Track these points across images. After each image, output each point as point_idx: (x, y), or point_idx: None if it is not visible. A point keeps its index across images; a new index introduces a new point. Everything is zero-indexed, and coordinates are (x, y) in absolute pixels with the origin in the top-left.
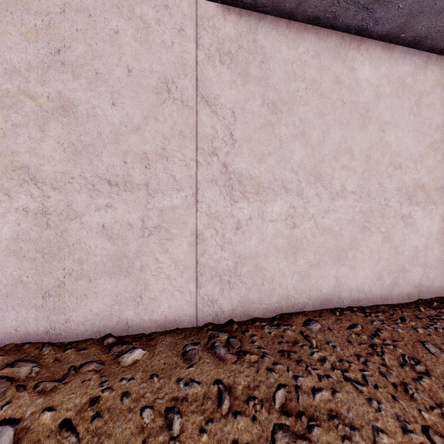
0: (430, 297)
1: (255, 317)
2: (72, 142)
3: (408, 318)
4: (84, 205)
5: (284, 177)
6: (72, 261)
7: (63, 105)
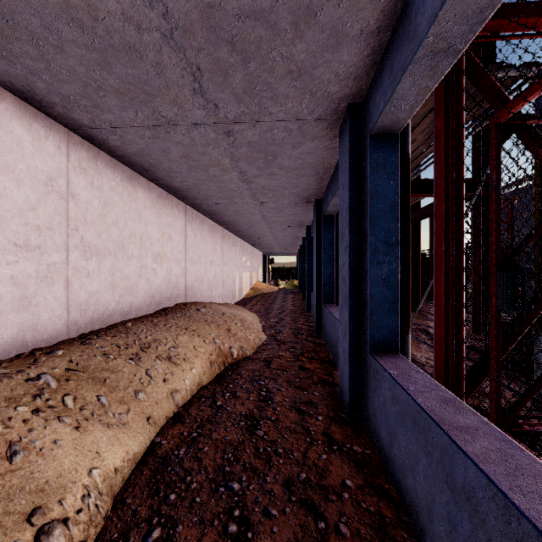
0: (162, 309)
1: (97, 329)
2: None
3: (159, 316)
4: None
5: (109, 246)
6: None
7: None
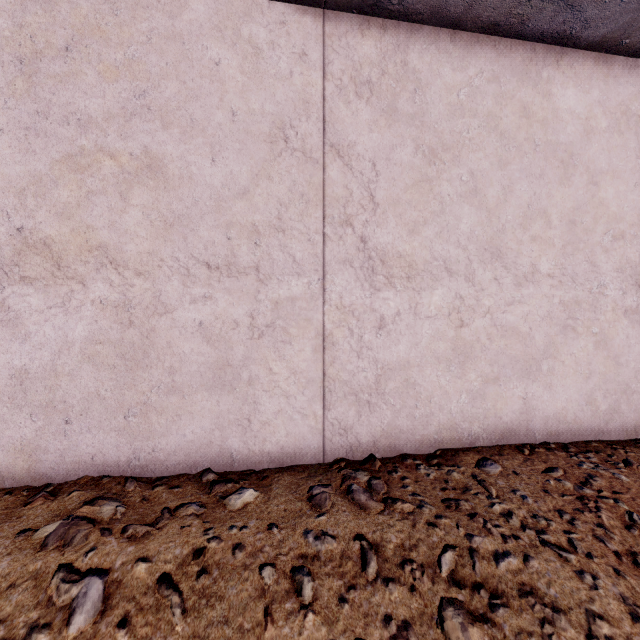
0: None
1: (405, 453)
2: (161, 212)
3: (635, 461)
4: (176, 296)
5: (447, 254)
6: (161, 370)
7: (150, 164)
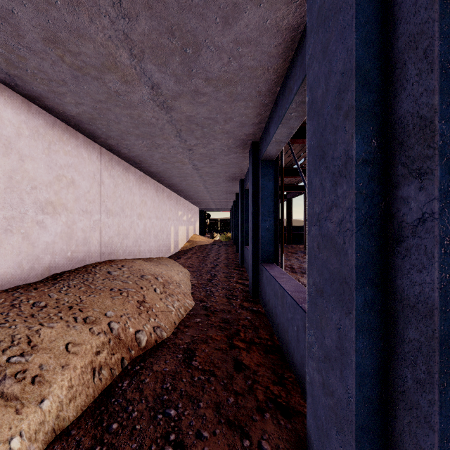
0: (57, 273)
1: None
2: None
3: (40, 287)
4: None
5: None
6: None
7: None
